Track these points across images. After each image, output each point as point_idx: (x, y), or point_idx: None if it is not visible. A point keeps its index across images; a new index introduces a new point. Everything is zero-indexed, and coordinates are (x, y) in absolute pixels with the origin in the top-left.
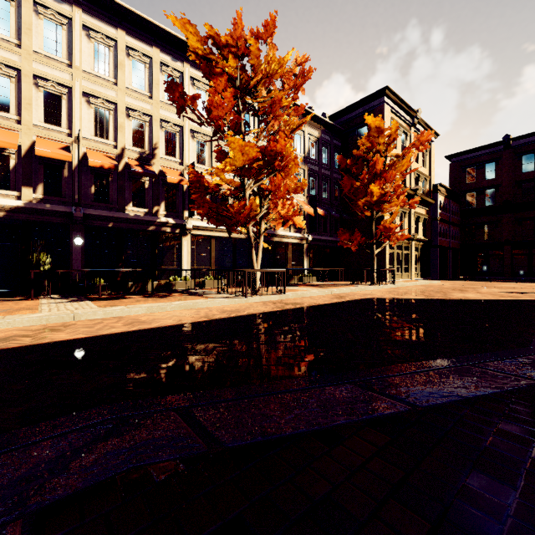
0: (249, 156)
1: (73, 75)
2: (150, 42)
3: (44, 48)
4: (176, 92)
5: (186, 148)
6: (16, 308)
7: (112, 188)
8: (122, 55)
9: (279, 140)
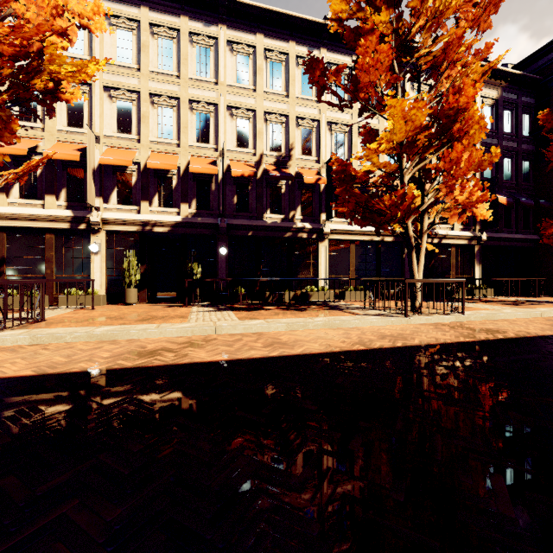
0: (415, 124)
1: (219, 92)
2: (287, 37)
3: (197, 73)
4: (317, 70)
5: (323, 143)
6: (172, 316)
7: (251, 197)
8: (260, 60)
9: (464, 90)
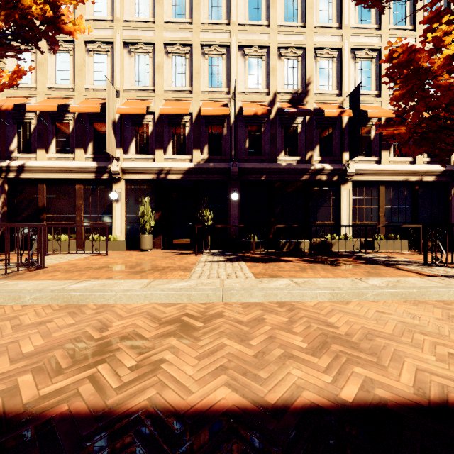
0: None
1: (231, 32)
2: None
3: (209, 17)
4: None
5: (346, 73)
6: (175, 266)
7: (264, 139)
8: None
9: None
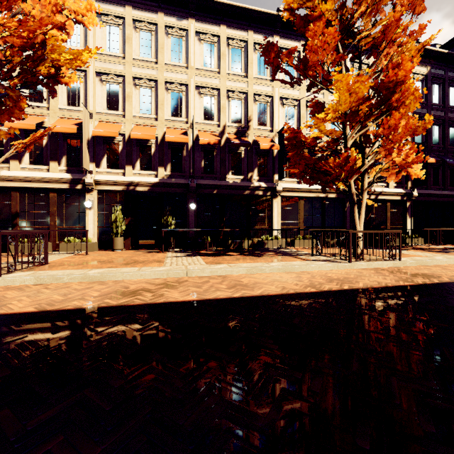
0: (358, 96)
1: (189, 74)
2: (245, 27)
3: (171, 59)
4: (272, 53)
5: (276, 115)
6: (151, 260)
7: (216, 161)
8: (223, 47)
9: (403, 65)
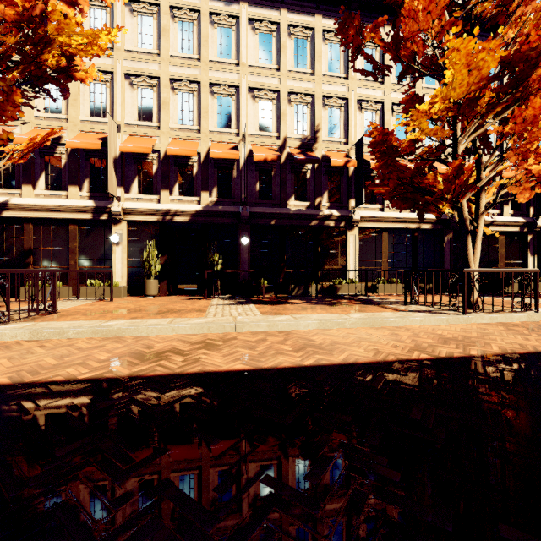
0: (481, 73)
1: (241, 73)
2: (312, 10)
3: (218, 55)
4: (351, 28)
5: (352, 123)
6: (189, 309)
7: (274, 183)
8: (284, 36)
9: None
